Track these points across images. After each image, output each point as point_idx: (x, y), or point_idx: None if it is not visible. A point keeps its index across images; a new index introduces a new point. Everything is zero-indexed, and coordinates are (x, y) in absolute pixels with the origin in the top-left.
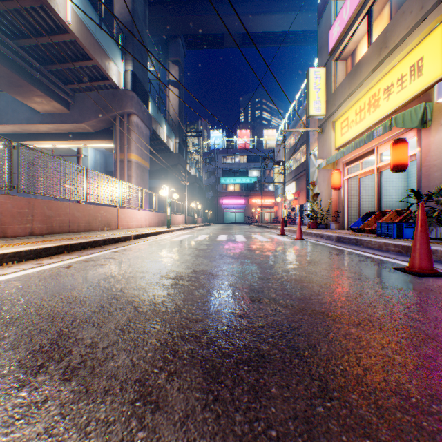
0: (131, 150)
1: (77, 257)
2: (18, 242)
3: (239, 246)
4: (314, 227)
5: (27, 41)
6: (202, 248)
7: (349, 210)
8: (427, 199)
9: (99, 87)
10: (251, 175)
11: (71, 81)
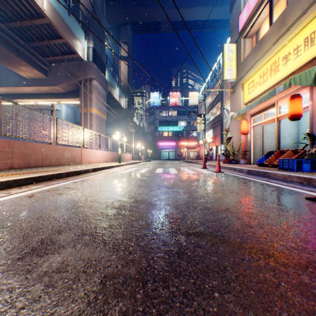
0: (92, 106)
1: (42, 187)
2: None
3: (172, 178)
4: (228, 162)
5: (14, 24)
6: (143, 179)
7: (254, 149)
8: None
9: (69, 59)
10: (180, 125)
11: (48, 54)
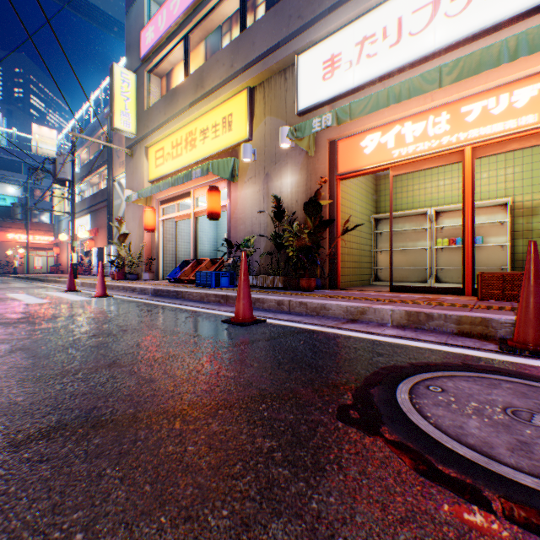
0: None
1: None
2: None
3: None
4: (123, 278)
5: None
6: None
7: (165, 257)
8: (237, 249)
9: None
10: (5, 192)
11: None
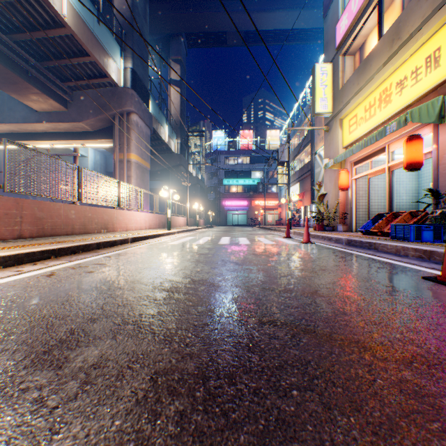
0: (131, 150)
1: (64, 263)
2: (2, 245)
3: (243, 250)
4: (320, 229)
5: (22, 36)
6: (202, 252)
7: (357, 211)
8: None
9: (98, 85)
10: (254, 176)
11: (69, 78)
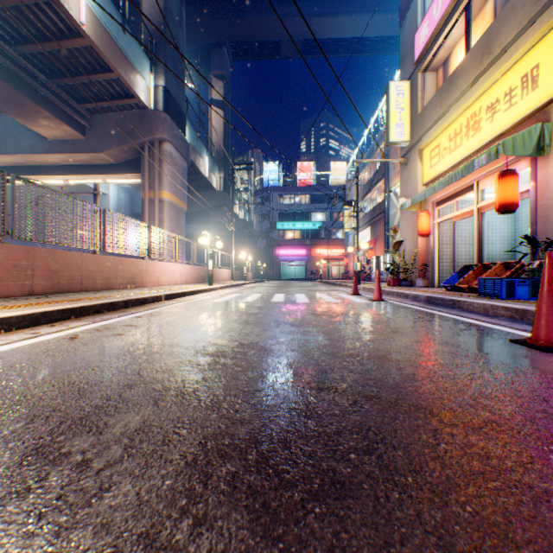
0: (163, 187)
1: (87, 325)
2: (12, 304)
3: (300, 310)
4: (396, 284)
5: (31, 48)
6: (252, 311)
7: (440, 262)
8: (545, 248)
9: (123, 107)
10: (314, 219)
11: (87, 99)
